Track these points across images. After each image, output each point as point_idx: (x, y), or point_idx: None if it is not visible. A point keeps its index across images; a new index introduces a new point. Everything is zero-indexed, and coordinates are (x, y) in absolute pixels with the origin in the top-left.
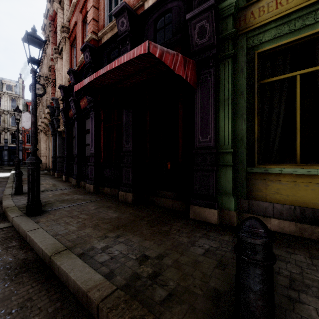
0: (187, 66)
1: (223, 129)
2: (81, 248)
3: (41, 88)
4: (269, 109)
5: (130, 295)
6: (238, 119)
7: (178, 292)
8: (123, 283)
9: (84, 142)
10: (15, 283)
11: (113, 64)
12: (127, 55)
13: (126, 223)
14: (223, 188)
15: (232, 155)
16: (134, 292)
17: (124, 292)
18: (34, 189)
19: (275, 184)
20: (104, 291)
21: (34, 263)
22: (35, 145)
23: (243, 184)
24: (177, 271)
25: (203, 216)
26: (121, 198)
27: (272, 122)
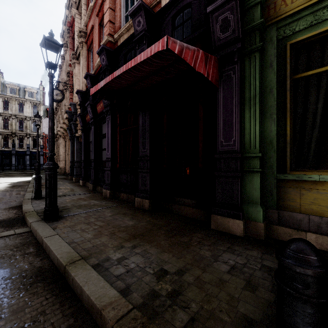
0: (208, 63)
1: (248, 131)
2: (97, 258)
3: (60, 94)
4: (303, 108)
5: (147, 317)
6: (266, 119)
7: (201, 317)
8: (140, 302)
9: (101, 147)
10: (29, 293)
11: (130, 63)
12: (144, 53)
13: (143, 232)
14: (249, 196)
15: (259, 160)
16: (152, 314)
17: (141, 313)
18: (51, 194)
19: (312, 193)
20: (120, 310)
21: (49, 272)
22: (52, 150)
23: (272, 192)
24: (200, 291)
25: (226, 226)
26: (137, 204)
27: (308, 122)
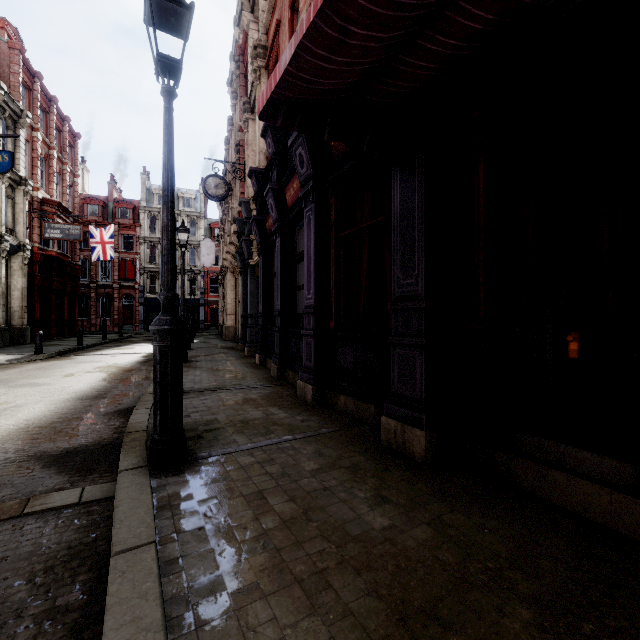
0: None
1: None
2: None
3: (221, 185)
4: None
5: None
6: None
7: None
8: None
9: (294, 283)
10: None
11: None
12: None
13: (435, 594)
14: None
15: None
16: None
17: None
18: (166, 400)
19: None
20: None
21: None
22: (170, 286)
23: None
24: None
25: None
26: (387, 437)
27: None
